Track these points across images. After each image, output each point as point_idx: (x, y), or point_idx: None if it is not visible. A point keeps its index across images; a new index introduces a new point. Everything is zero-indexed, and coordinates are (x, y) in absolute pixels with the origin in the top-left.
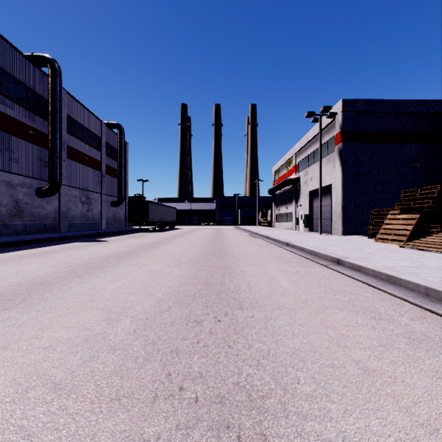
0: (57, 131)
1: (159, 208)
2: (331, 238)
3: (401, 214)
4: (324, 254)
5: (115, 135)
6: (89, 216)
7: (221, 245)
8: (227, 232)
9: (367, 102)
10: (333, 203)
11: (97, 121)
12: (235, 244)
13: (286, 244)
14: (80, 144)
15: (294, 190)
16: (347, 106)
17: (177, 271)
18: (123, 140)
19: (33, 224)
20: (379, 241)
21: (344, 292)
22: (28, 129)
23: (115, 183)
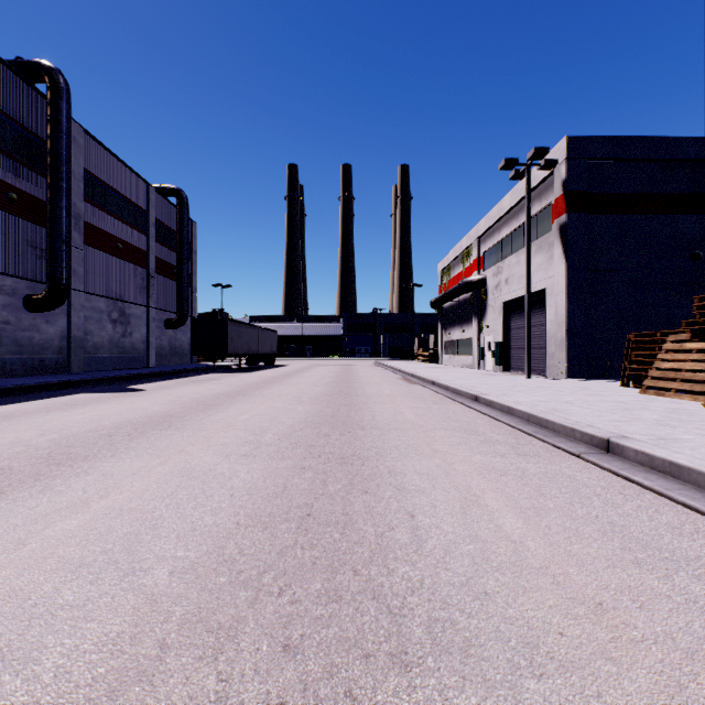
0: (62, 195)
1: (247, 331)
2: (553, 386)
3: (693, 341)
4: (567, 426)
5: (173, 209)
6: (126, 345)
7: (350, 399)
8: (362, 372)
9: (612, 141)
10: (548, 322)
11: (141, 183)
12: (375, 398)
13: (474, 399)
14: (109, 221)
15: (476, 300)
16: (576, 148)
17: (243, 473)
18: (186, 216)
19: (19, 360)
20: (650, 392)
21: (689, 560)
22: (9, 191)
23: (173, 289)
